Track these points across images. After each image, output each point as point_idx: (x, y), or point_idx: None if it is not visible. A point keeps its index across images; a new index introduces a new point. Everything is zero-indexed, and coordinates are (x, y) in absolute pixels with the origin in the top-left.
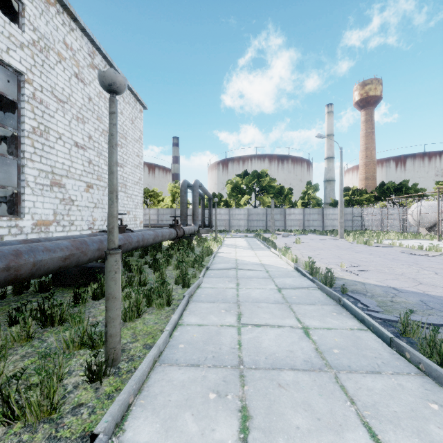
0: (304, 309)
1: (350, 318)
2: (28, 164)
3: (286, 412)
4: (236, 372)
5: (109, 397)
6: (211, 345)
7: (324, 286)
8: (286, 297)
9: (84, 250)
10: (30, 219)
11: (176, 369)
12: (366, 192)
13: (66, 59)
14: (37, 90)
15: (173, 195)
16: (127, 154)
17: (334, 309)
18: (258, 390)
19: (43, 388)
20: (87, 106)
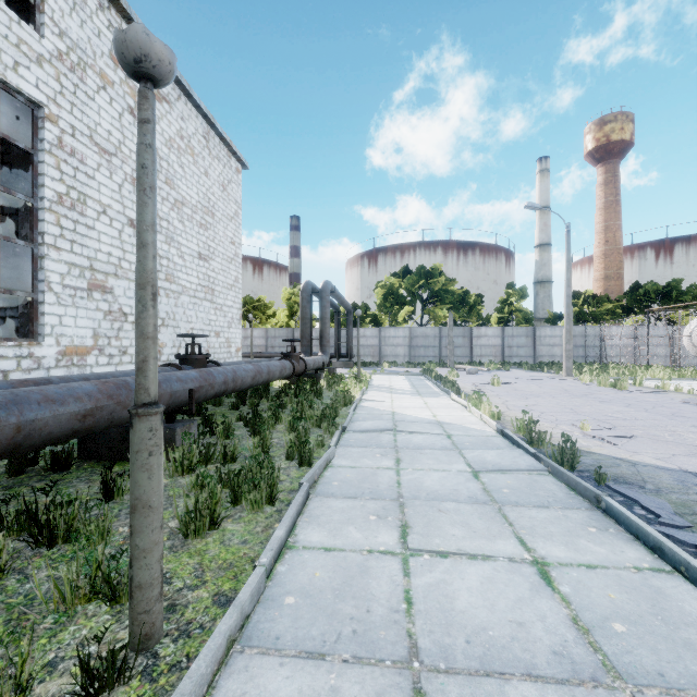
0: (529, 518)
1: (628, 542)
2: (51, 254)
3: None
4: (404, 681)
5: None
6: (350, 599)
7: (562, 468)
8: (490, 489)
9: (122, 400)
10: (53, 345)
11: (274, 664)
12: (608, 299)
13: (115, 84)
14: (65, 133)
15: (290, 307)
16: (216, 239)
17: (590, 519)
18: None
19: None
20: None
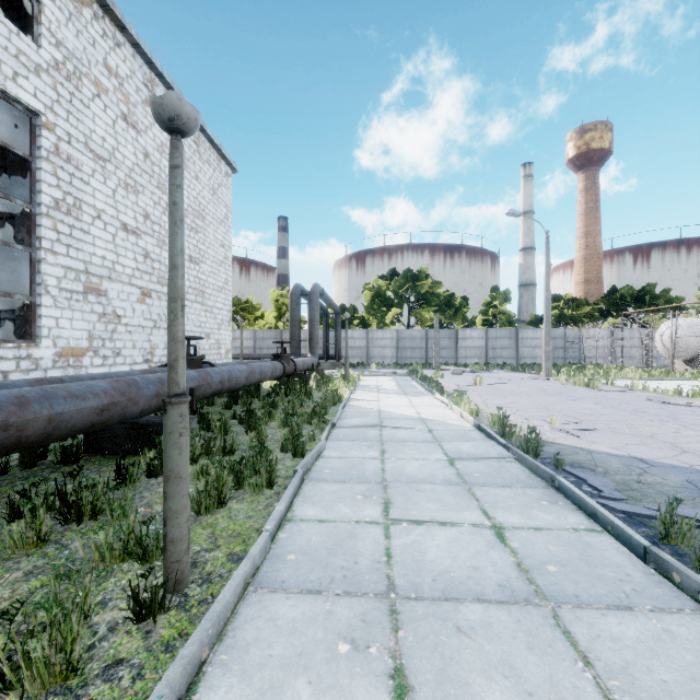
0: (493, 495)
1: (572, 511)
2: (48, 258)
3: (472, 681)
4: (383, 605)
5: (167, 648)
6: (341, 555)
7: (526, 455)
8: (462, 473)
9: (133, 397)
10: (50, 346)
11: (281, 598)
12: (587, 302)
13: (109, 92)
14: (61, 140)
15: (278, 308)
16: (206, 242)
17: (544, 495)
18: (422, 637)
19: (54, 635)
20: (142, 166)
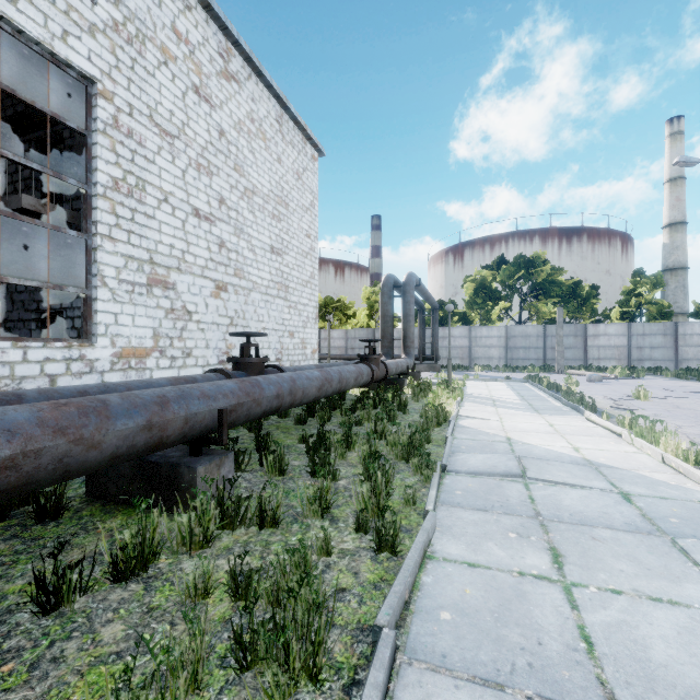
0: None
1: None
2: (105, 245)
3: None
4: None
5: None
6: None
7: None
8: None
9: (86, 435)
10: (108, 346)
11: None
12: None
13: (178, 60)
14: (121, 112)
15: (370, 306)
16: (289, 232)
17: None
18: None
19: None
20: (216, 145)
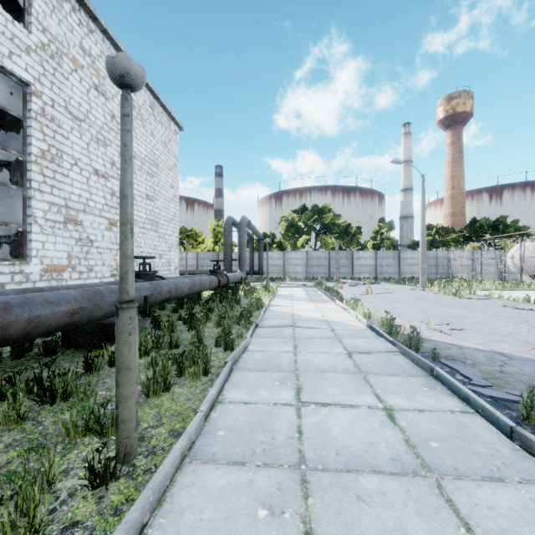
0: (384, 382)
1: (448, 396)
2: (36, 196)
3: None
4: (296, 475)
5: (115, 512)
6: (261, 432)
7: (409, 350)
8: (359, 364)
9: (98, 303)
10: (38, 264)
11: (212, 468)
12: (453, 230)
13: (84, 68)
14: (47, 104)
15: (215, 235)
16: (159, 184)
17: (425, 382)
18: (328, 504)
19: (19, 502)
20: (110, 125)
